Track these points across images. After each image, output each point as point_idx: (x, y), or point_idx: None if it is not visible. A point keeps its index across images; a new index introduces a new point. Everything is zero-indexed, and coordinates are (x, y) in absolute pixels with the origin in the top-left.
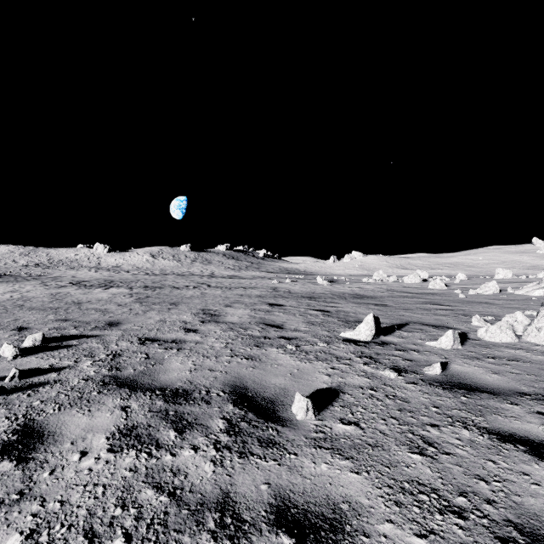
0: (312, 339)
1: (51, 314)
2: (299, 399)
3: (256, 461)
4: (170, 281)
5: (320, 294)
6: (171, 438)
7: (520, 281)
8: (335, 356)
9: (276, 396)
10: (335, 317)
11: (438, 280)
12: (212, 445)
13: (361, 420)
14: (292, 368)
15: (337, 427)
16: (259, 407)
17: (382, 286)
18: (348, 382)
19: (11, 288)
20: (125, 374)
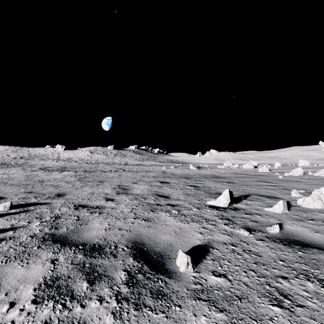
0: (188, 206)
1: (22, 188)
2: (181, 255)
3: (148, 313)
4: (100, 167)
5: (192, 175)
6: (83, 289)
7: (315, 167)
8: (204, 218)
9: (164, 251)
10: (202, 190)
11: (264, 167)
12: (114, 297)
13: (228, 272)
14: (176, 227)
15: (210, 279)
16: (152, 260)
17: (230, 171)
18: (215, 238)
19: (3, 172)
20: (60, 232)
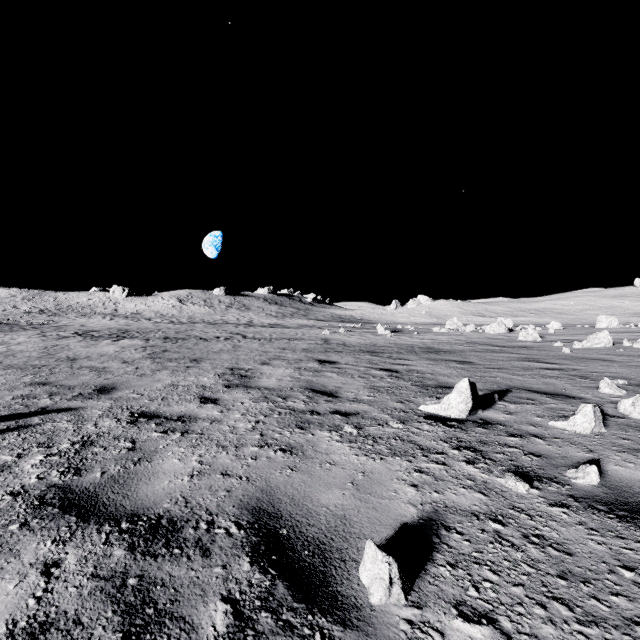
0: (380, 415)
1: (29, 375)
2: (374, 556)
3: None
4: (198, 331)
5: (383, 347)
6: None
7: (632, 331)
8: (418, 447)
9: (329, 536)
10: (407, 380)
11: (530, 330)
12: None
13: (498, 606)
14: (355, 470)
15: (454, 632)
16: (298, 566)
17: (460, 338)
18: (451, 501)
19: None
20: (84, 482)
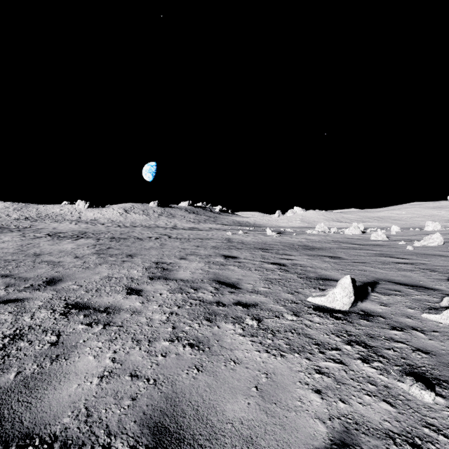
0: (275, 307)
1: None
2: None
3: None
4: (136, 233)
5: (272, 245)
6: None
7: None
8: (314, 341)
9: None
10: (293, 272)
11: (379, 232)
12: None
13: None
14: (258, 371)
15: None
16: None
17: (327, 238)
18: (359, 415)
19: None
20: None
